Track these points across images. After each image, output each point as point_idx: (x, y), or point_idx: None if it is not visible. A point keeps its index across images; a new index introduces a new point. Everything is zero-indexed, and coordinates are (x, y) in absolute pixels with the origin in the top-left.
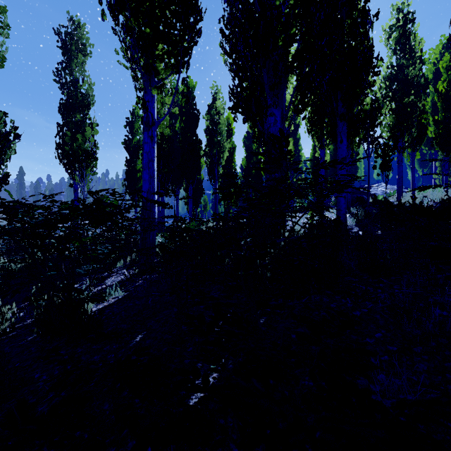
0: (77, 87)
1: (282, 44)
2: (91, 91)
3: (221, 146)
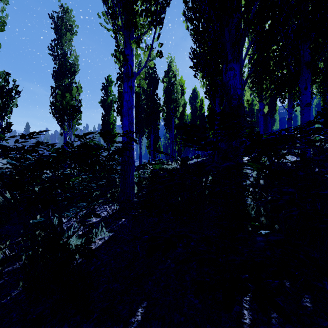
0: (66, 58)
1: (245, 3)
2: (77, 61)
3: (177, 102)
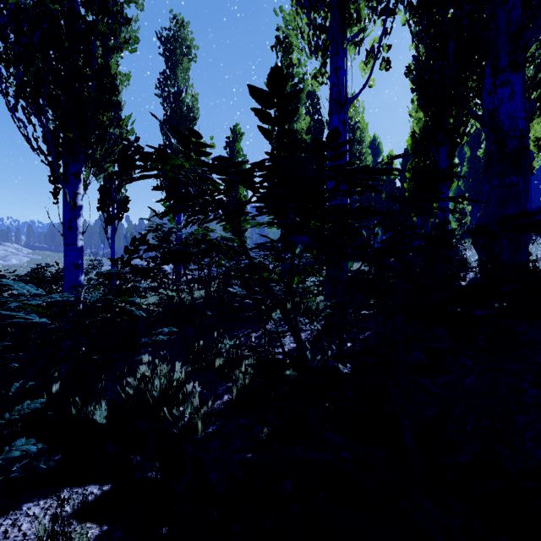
0: (181, 100)
1: None
2: (196, 103)
3: (362, 159)
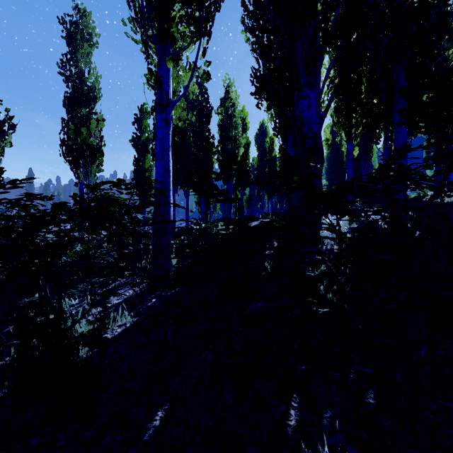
0: (83, 80)
1: (322, 8)
2: (98, 84)
3: (236, 141)
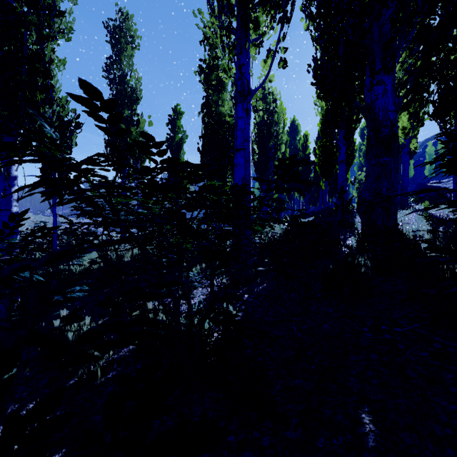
0: (126, 82)
1: None
2: (139, 85)
3: (279, 138)
